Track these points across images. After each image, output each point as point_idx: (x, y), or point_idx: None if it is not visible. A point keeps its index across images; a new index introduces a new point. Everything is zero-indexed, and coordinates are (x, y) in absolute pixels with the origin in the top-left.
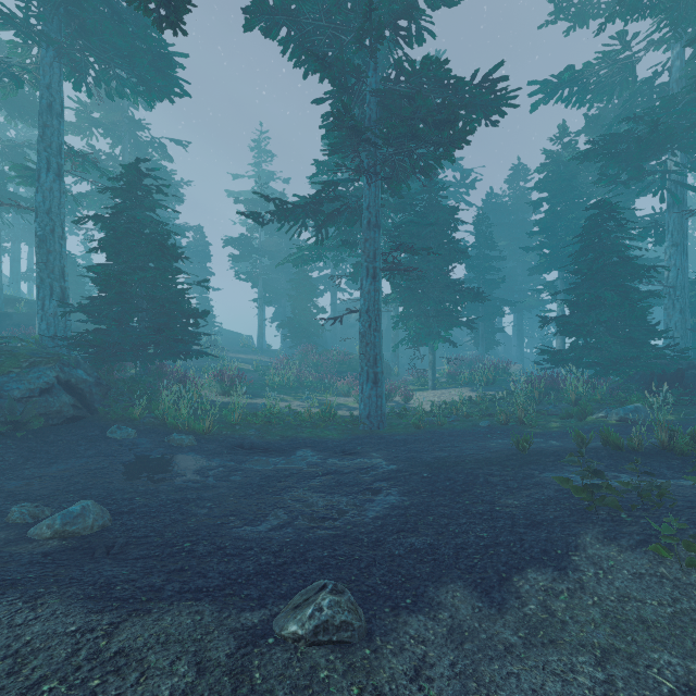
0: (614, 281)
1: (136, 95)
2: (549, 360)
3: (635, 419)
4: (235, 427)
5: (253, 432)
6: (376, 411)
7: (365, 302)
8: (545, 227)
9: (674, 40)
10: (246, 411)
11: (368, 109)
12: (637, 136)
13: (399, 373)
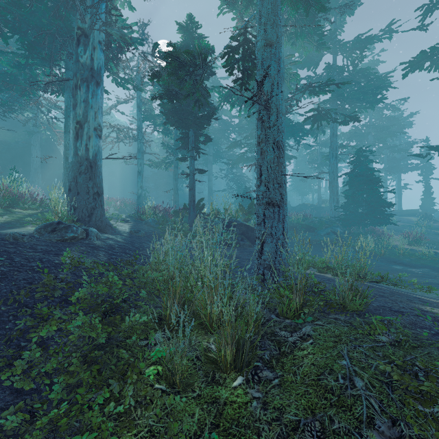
0: None
1: (366, 109)
2: None
3: None
4: (399, 257)
5: (407, 260)
6: None
7: None
8: None
9: None
10: (408, 251)
11: None
12: None
13: None
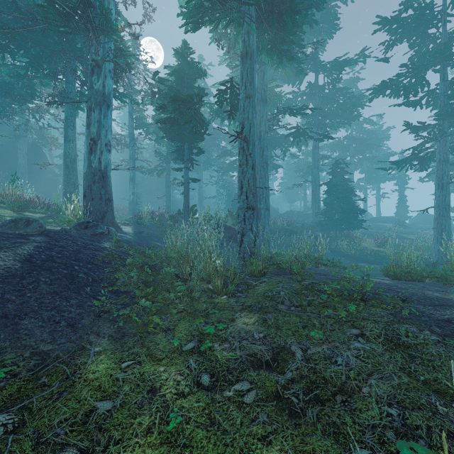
0: None
1: (344, 124)
2: None
3: None
4: (367, 256)
5: (373, 259)
6: (442, 258)
7: (437, 202)
8: None
9: None
10: (374, 251)
11: (439, 101)
12: None
13: None
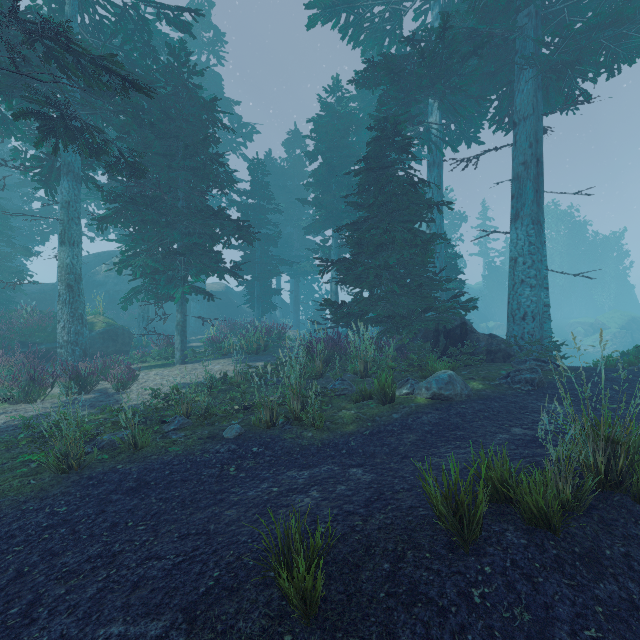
0: (401, 217)
1: None
2: (333, 314)
3: (452, 394)
4: None
5: None
6: None
7: None
8: (321, 181)
9: (434, 2)
10: None
11: None
12: (421, 49)
13: (149, 343)
